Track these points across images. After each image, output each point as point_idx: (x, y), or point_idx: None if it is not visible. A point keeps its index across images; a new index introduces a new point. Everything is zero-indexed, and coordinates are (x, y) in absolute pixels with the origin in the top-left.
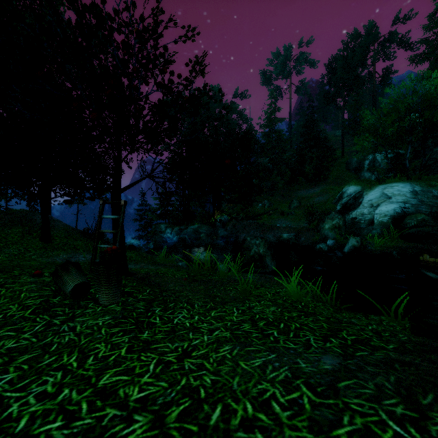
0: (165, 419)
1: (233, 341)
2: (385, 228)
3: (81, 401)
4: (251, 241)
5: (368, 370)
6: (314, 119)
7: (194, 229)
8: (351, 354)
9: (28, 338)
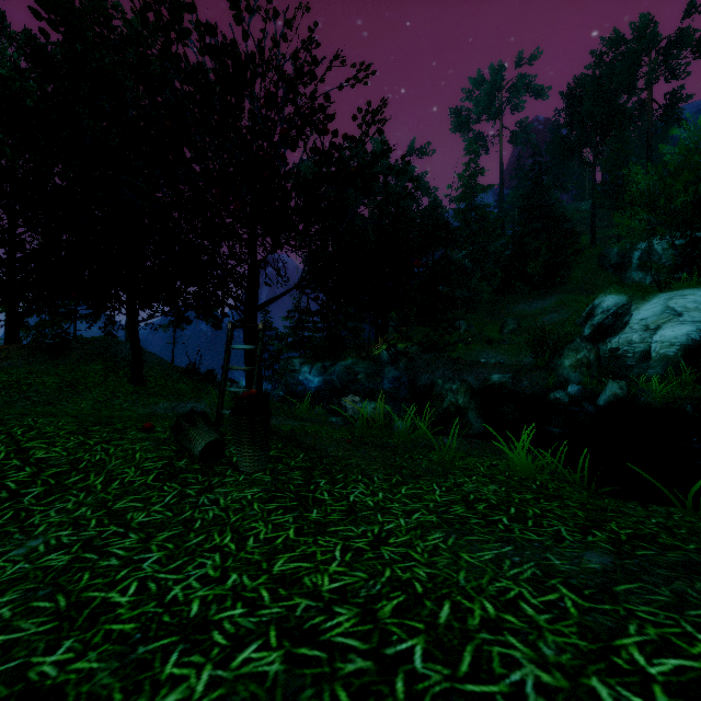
0: (377, 614)
1: (444, 528)
2: (671, 367)
3: (258, 588)
4: (444, 386)
5: (659, 573)
6: (543, 185)
7: (346, 367)
8: (629, 553)
9: (161, 511)
